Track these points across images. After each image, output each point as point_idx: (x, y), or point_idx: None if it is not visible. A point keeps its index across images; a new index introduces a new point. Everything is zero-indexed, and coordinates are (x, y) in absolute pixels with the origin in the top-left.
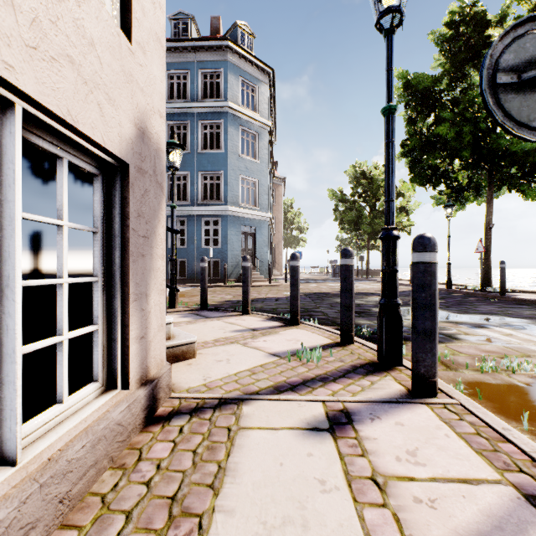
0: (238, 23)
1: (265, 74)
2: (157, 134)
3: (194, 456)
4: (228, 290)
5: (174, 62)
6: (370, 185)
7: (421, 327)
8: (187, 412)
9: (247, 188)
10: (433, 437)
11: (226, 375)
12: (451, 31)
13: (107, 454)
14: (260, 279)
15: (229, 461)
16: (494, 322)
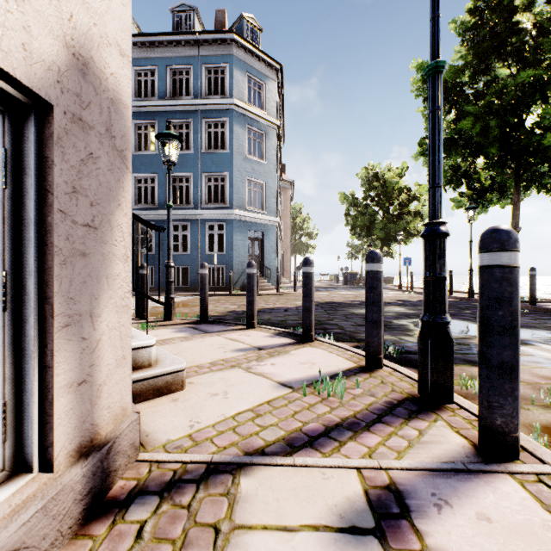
0: (244, 15)
1: (272, 70)
2: (113, 76)
3: None
4: (233, 299)
5: (176, 56)
6: (383, 188)
7: (497, 359)
8: (156, 491)
9: (254, 192)
10: (549, 550)
11: (221, 419)
12: (474, 19)
13: None
14: (267, 287)
15: None
16: (537, 338)
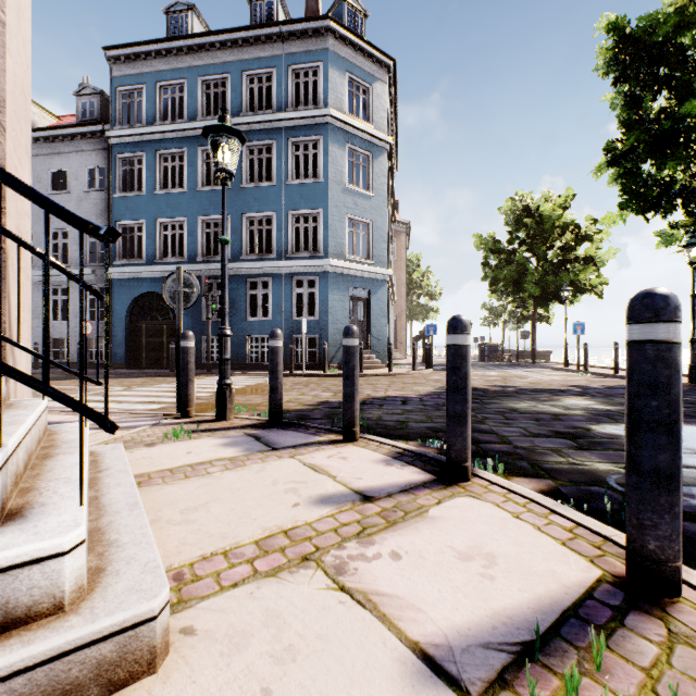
0: None
1: (382, 69)
2: None
3: None
4: (327, 381)
5: (254, 58)
6: (539, 225)
7: None
8: None
9: (357, 238)
10: None
11: None
12: None
13: None
14: (375, 364)
15: None
16: None
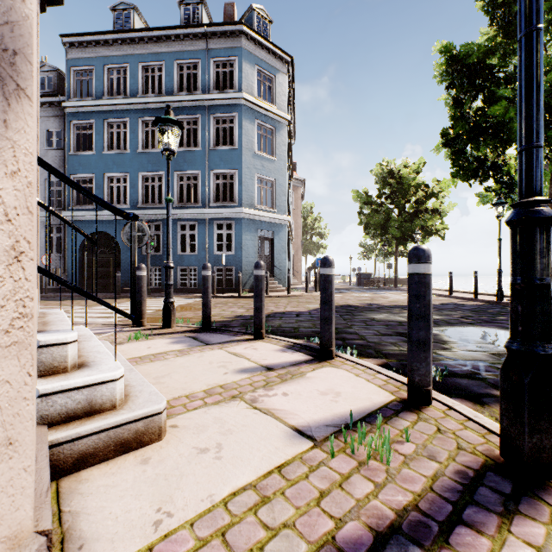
0: (253, 6)
1: (283, 63)
2: None
3: None
4: (241, 301)
5: (184, 51)
6: (399, 185)
7: None
8: None
9: (264, 191)
10: None
11: (206, 506)
12: None
13: None
14: (277, 288)
15: None
16: None
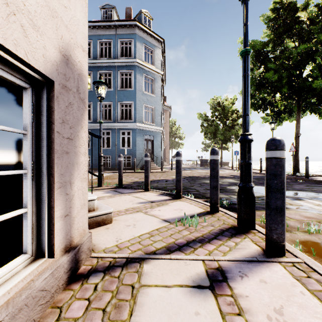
0: (142, 10)
1: (159, 42)
2: (80, 62)
3: (103, 315)
4: (136, 174)
5: (103, 34)
6: (223, 110)
7: (274, 205)
8: (101, 270)
9: (148, 112)
10: (292, 295)
11: (132, 237)
12: (274, 14)
13: (29, 318)
14: (155, 168)
15: (132, 321)
16: (306, 196)
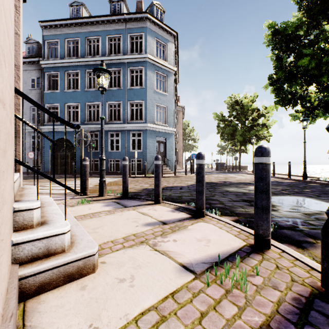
0: (154, 2)
1: (171, 36)
2: None
3: None
4: (146, 180)
5: (112, 29)
6: (242, 109)
7: None
8: None
9: (160, 113)
10: None
11: (123, 323)
12: None
13: None
14: (168, 172)
15: None
16: None
